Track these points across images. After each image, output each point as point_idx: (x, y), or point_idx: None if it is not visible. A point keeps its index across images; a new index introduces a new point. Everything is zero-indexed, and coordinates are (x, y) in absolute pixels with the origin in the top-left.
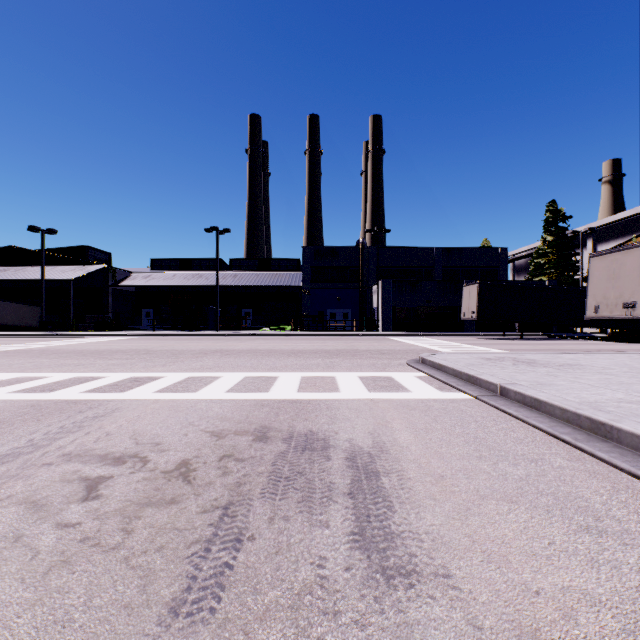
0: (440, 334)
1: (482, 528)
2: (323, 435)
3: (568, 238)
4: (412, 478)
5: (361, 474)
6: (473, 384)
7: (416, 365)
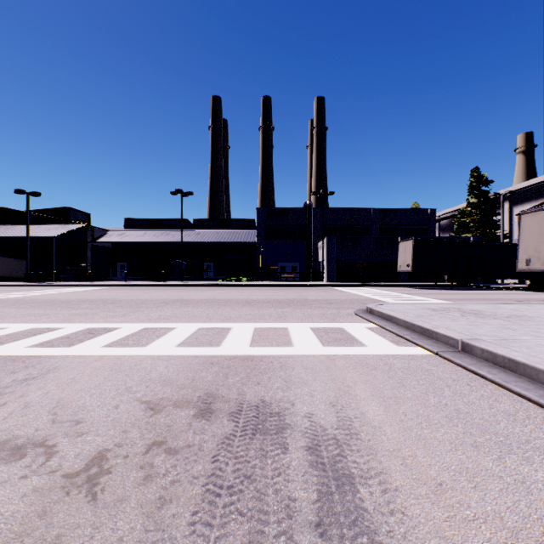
0: (378, 284)
1: None
2: (277, 407)
3: (490, 200)
4: (400, 489)
5: (330, 480)
6: (428, 337)
7: (365, 315)
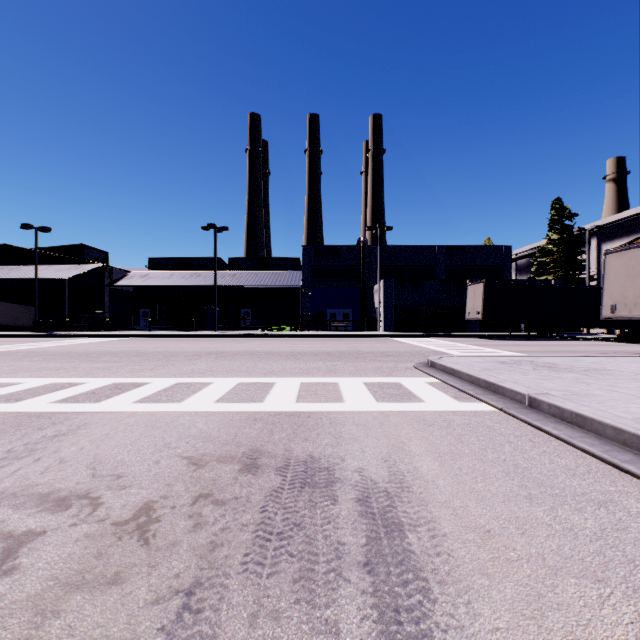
0: (444, 334)
1: (572, 638)
2: (326, 463)
3: (574, 236)
4: (448, 535)
5: (379, 527)
6: (494, 392)
7: (425, 369)
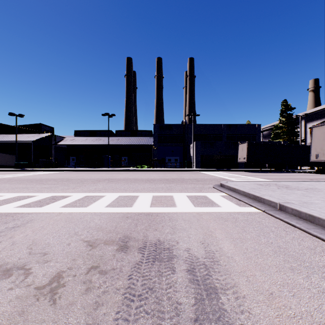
0: (226, 170)
1: None
2: (168, 244)
3: (293, 119)
4: (246, 296)
5: (202, 291)
6: (258, 201)
7: (219, 188)
